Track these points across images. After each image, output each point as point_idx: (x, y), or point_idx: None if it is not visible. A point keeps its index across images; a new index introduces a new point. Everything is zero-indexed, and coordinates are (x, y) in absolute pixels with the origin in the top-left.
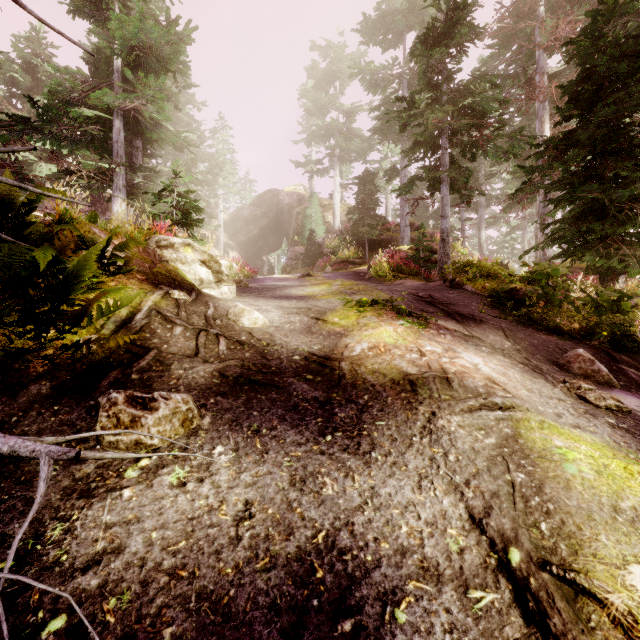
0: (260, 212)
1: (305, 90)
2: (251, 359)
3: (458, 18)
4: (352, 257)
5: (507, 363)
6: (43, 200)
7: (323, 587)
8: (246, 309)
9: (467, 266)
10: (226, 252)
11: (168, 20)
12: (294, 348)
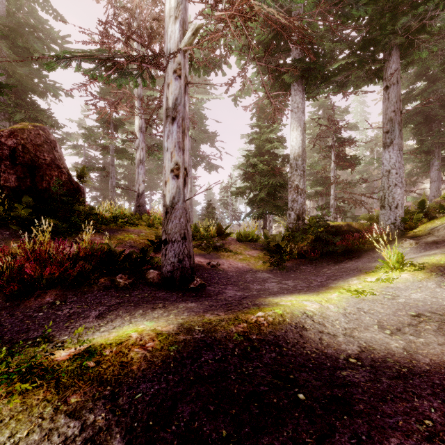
0: None
1: None
2: None
3: None
4: None
5: None
6: None
7: None
8: None
9: None
10: None
11: None
12: None
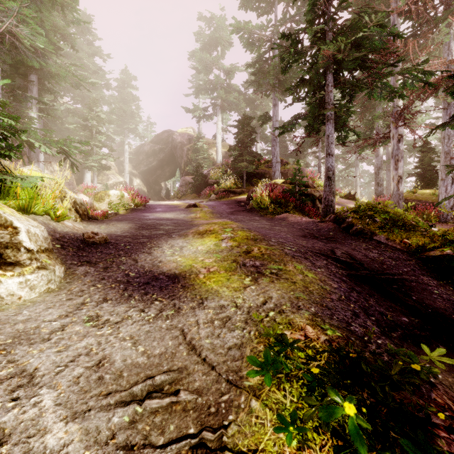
0: (158, 148)
1: (194, 52)
2: None
3: None
4: (233, 187)
5: None
6: None
7: None
8: None
9: (369, 210)
10: (130, 179)
11: None
12: None
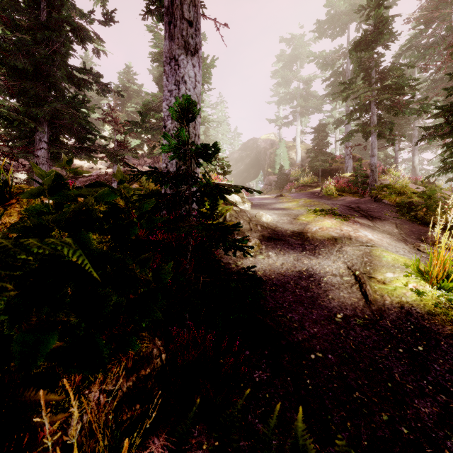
0: (245, 154)
1: (276, 70)
2: (271, 232)
3: (381, 31)
4: (309, 182)
5: (387, 237)
6: (131, 159)
7: (306, 275)
8: (264, 214)
9: (386, 188)
10: None
11: (202, 58)
12: (287, 229)
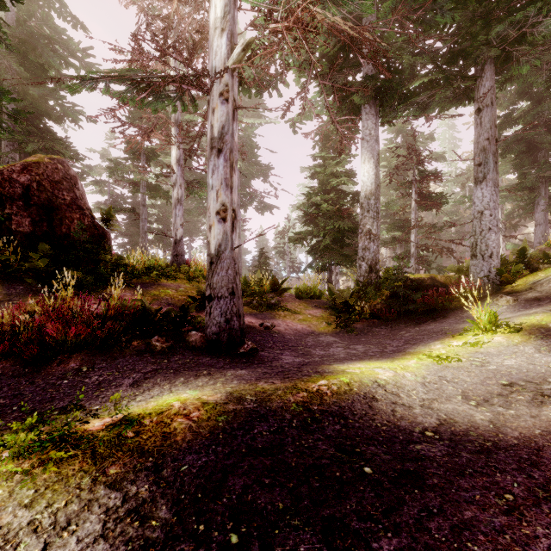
0: None
1: None
2: None
3: None
4: None
5: None
6: None
7: None
8: None
9: None
10: None
11: None
12: None
